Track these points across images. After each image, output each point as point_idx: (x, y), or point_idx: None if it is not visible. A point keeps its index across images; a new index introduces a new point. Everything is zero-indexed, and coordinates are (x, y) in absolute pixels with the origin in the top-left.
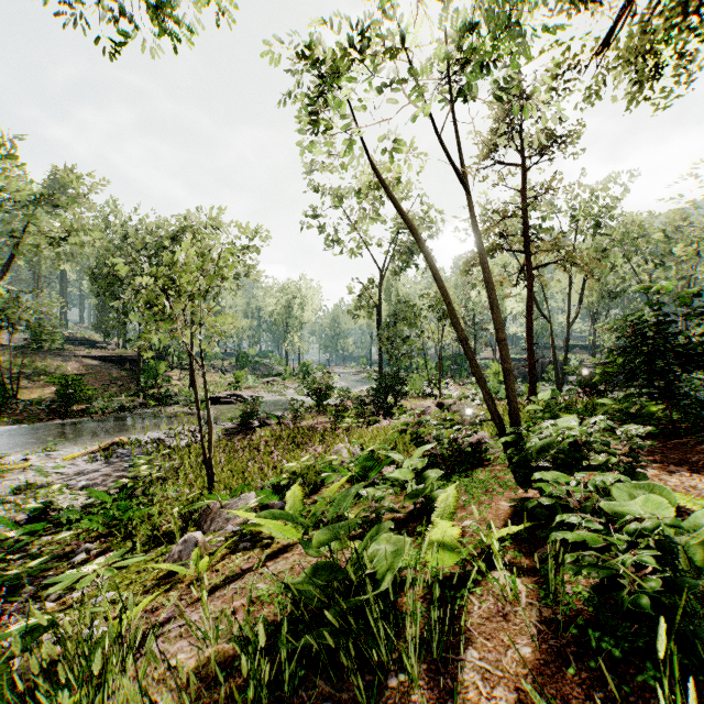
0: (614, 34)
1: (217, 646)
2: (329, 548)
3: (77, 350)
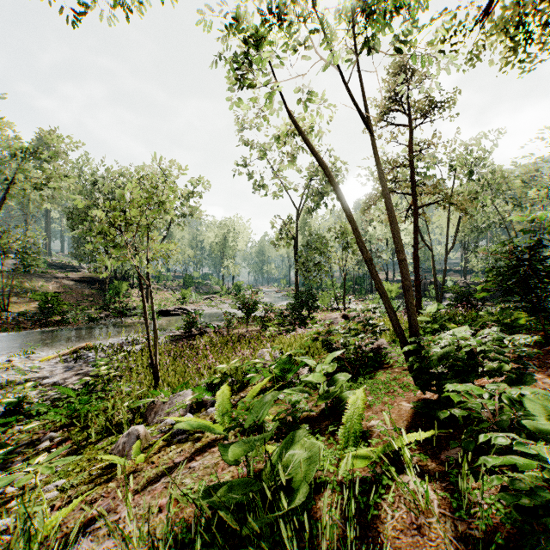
0: (493, 5)
1: (139, 549)
2: (246, 457)
3: (57, 273)
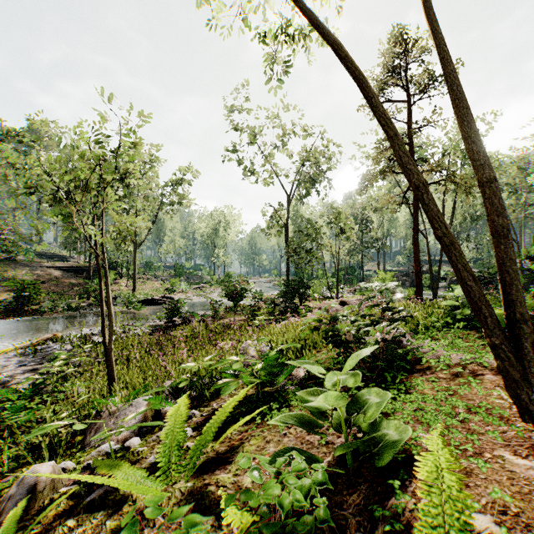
0: None
1: None
2: None
3: (44, 262)
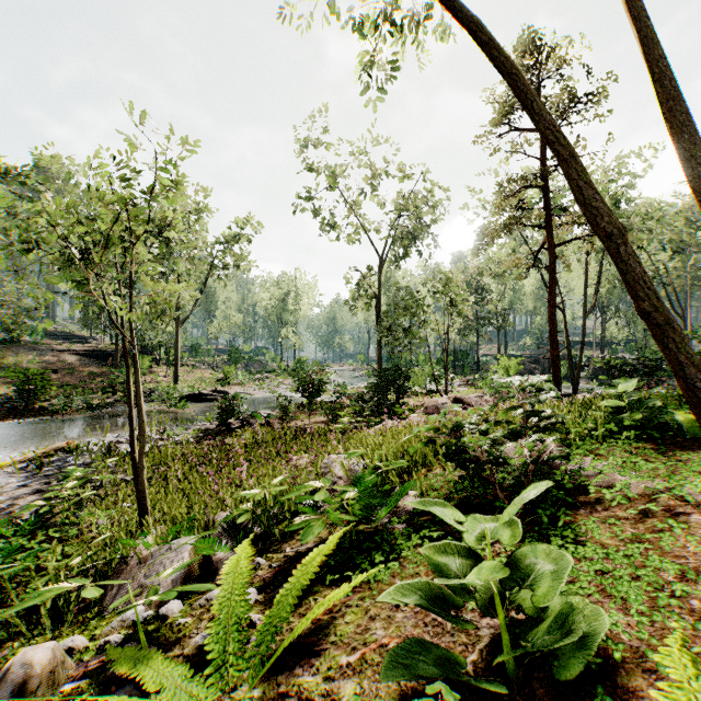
0: None
1: None
2: None
3: (56, 344)
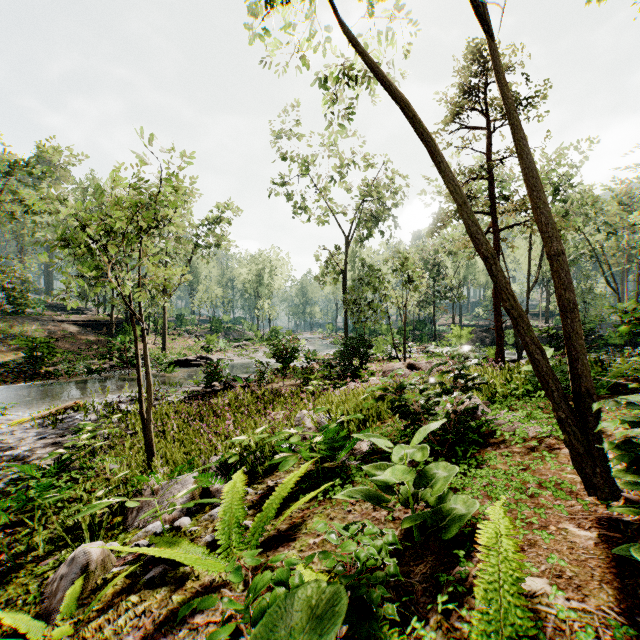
0: None
1: None
2: None
3: (56, 315)
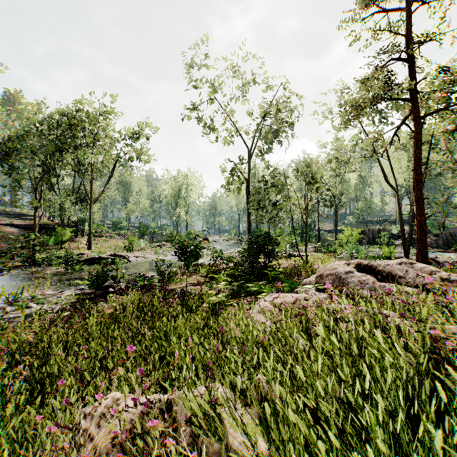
0: None
1: None
2: None
3: (1, 219)
